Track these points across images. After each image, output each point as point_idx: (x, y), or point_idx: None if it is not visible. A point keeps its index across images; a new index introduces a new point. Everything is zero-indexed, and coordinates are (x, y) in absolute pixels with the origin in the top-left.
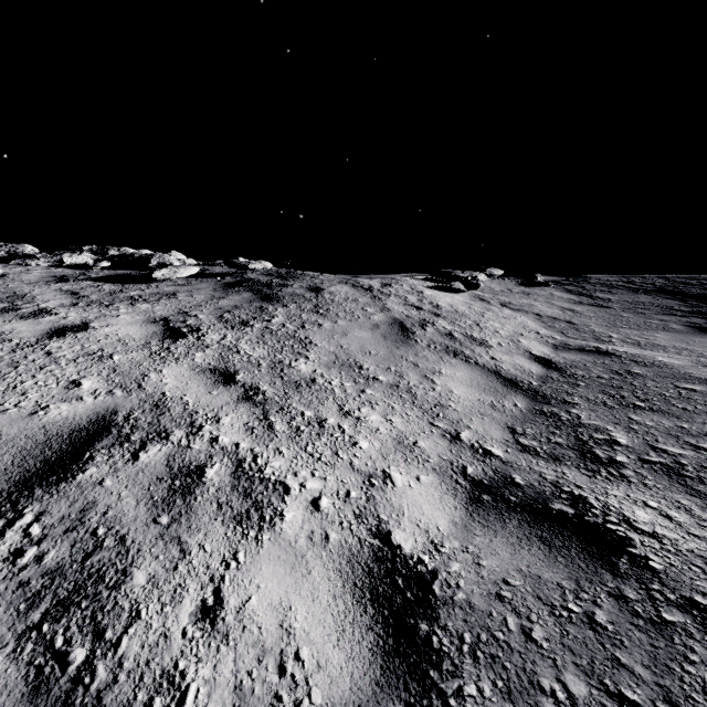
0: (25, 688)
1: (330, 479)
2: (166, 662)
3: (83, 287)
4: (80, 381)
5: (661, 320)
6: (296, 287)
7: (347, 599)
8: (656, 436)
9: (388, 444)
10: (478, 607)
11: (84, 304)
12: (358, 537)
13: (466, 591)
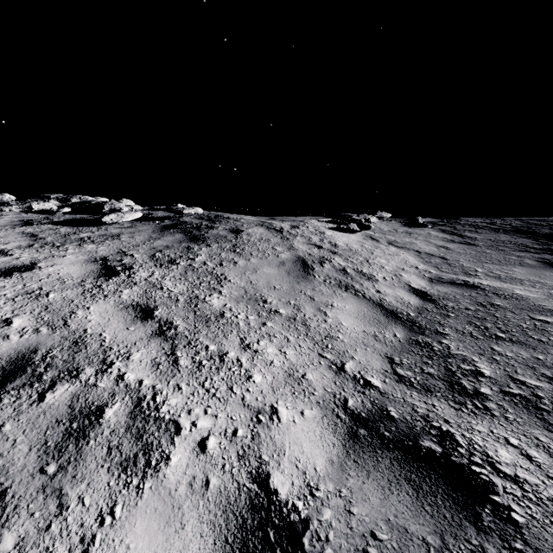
0: None
1: (221, 417)
2: None
3: (43, 230)
4: (11, 320)
5: (517, 256)
6: (220, 229)
7: None
8: (516, 368)
9: (279, 377)
10: None
11: (39, 245)
12: (237, 482)
13: (334, 546)
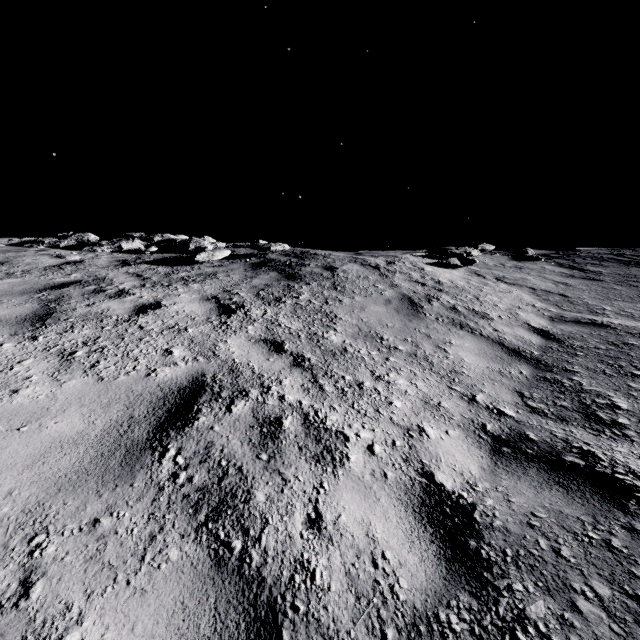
0: (211, 562)
1: (378, 431)
2: (295, 553)
3: (143, 270)
4: (171, 350)
5: None
6: (313, 267)
7: (410, 520)
8: None
9: (417, 404)
10: (514, 531)
11: (150, 285)
12: (409, 476)
13: (502, 520)
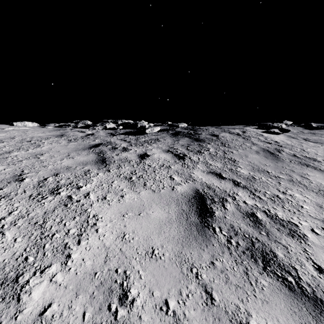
0: (286, 288)
1: (309, 222)
2: None
3: (124, 137)
4: (172, 177)
5: None
6: (204, 134)
7: None
8: None
9: (316, 207)
10: None
11: (134, 145)
12: None
13: None
